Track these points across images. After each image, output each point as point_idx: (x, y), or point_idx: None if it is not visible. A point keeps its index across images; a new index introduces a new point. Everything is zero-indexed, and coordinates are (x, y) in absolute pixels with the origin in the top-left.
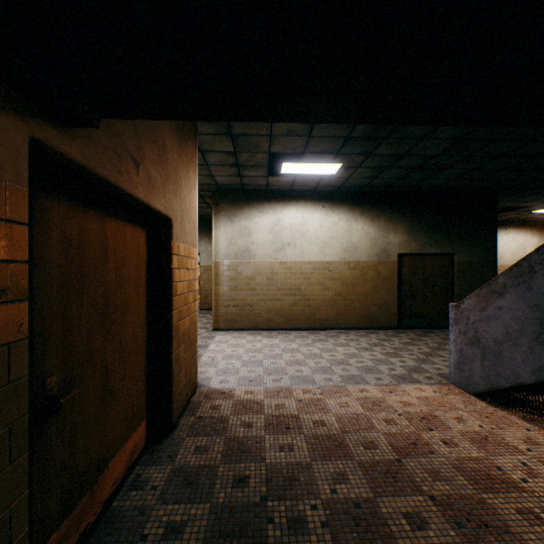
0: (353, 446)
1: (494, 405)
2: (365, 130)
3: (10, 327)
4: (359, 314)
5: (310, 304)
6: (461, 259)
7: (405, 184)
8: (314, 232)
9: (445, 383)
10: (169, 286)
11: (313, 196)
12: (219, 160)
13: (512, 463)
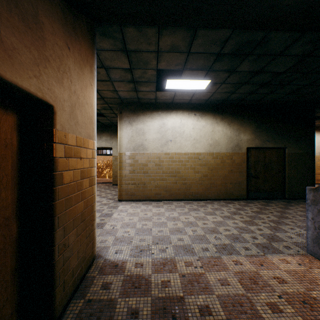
0: None
1: None
2: (234, 46)
3: None
4: (220, 190)
5: (186, 183)
6: (290, 151)
7: (253, 98)
8: (189, 132)
9: (304, 254)
10: (51, 175)
11: (188, 107)
12: (119, 76)
13: None
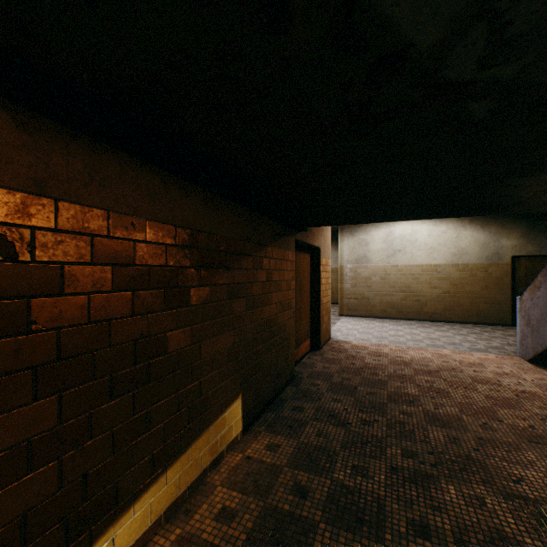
0: (414, 364)
1: (539, 367)
2: None
3: (293, 286)
4: (468, 310)
5: (419, 300)
6: None
7: None
8: (423, 240)
9: (512, 355)
10: (319, 279)
11: None
12: None
13: (510, 381)
